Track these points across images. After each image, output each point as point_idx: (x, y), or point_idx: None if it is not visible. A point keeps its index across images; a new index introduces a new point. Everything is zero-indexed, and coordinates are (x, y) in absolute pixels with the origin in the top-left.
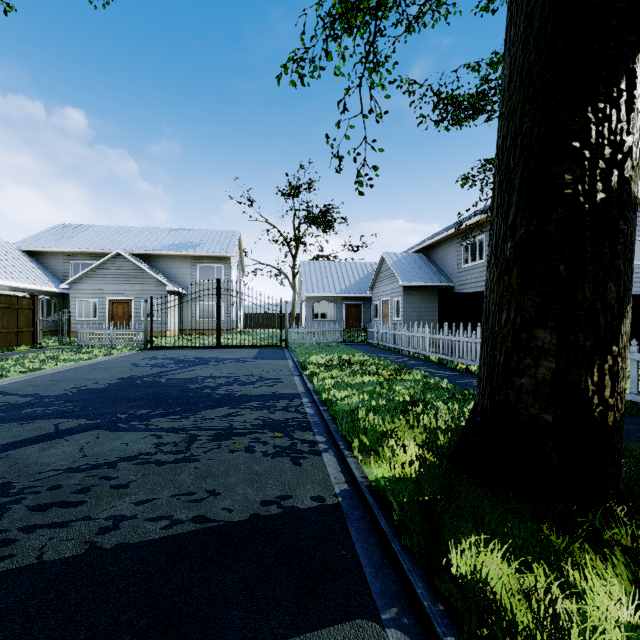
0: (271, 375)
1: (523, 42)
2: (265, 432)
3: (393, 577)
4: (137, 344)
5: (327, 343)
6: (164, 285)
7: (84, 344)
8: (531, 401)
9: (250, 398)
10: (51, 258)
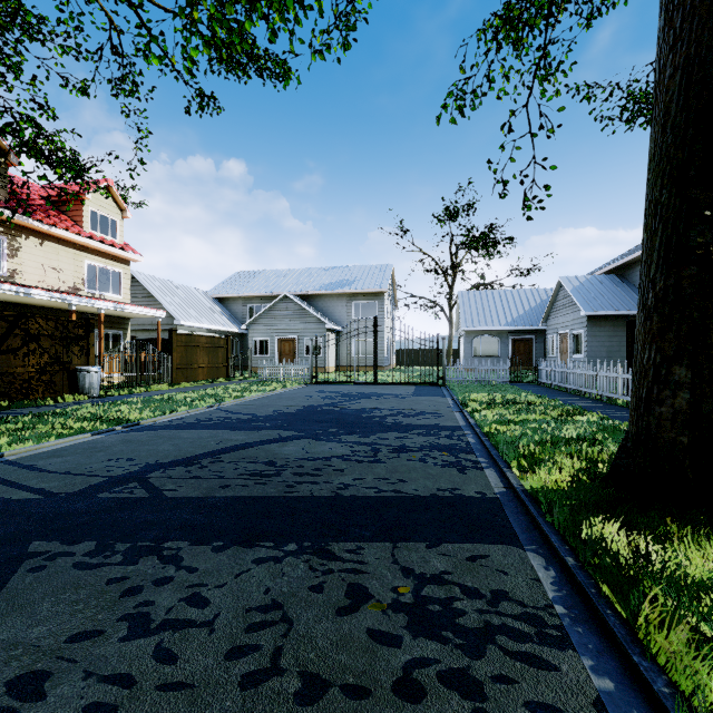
0: (431, 410)
1: (662, 126)
2: (433, 451)
3: (536, 535)
4: (304, 379)
5: (489, 382)
6: (323, 323)
7: (263, 378)
8: (669, 426)
9: (415, 427)
10: (233, 303)
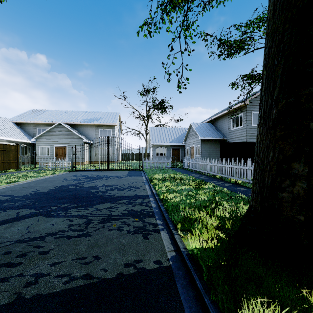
0: (134, 185)
1: None
2: (129, 218)
3: None
4: (68, 168)
5: (163, 168)
6: (82, 139)
7: (42, 168)
8: (289, 207)
9: (122, 198)
10: (27, 126)
